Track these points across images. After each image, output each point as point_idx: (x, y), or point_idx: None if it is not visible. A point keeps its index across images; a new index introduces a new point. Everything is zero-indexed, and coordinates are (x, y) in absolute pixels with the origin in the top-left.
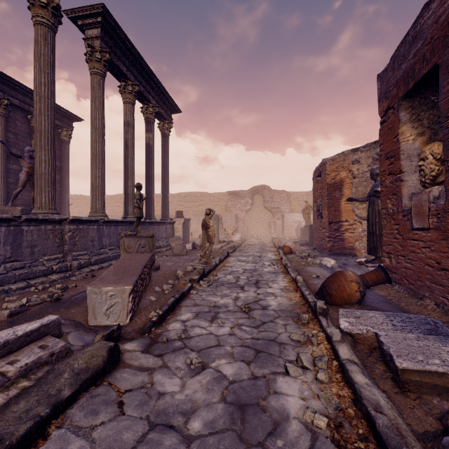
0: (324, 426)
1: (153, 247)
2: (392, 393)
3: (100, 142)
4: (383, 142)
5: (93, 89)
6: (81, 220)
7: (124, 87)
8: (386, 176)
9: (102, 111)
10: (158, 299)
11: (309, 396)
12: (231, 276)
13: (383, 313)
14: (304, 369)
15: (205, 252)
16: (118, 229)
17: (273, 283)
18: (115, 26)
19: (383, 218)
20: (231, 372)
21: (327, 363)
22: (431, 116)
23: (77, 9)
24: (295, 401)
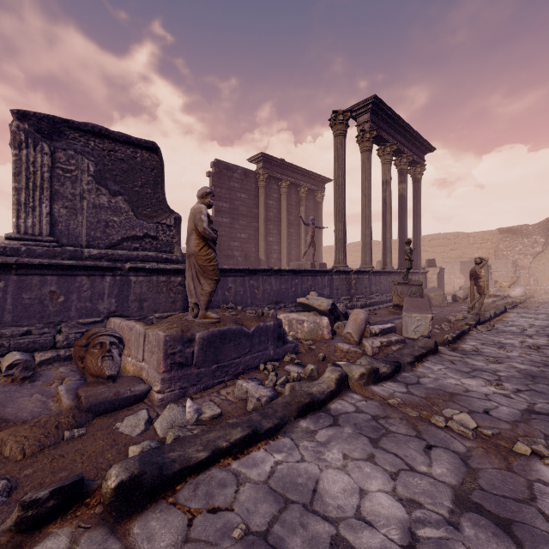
0: None
1: (422, 294)
2: None
3: (369, 206)
4: None
5: (363, 164)
6: (360, 271)
7: (383, 150)
8: None
9: (370, 180)
10: (443, 331)
11: None
12: (514, 327)
13: None
14: None
15: (473, 305)
16: (381, 279)
17: None
18: (381, 105)
19: None
20: (522, 367)
21: None
22: None
23: (353, 106)
24: None
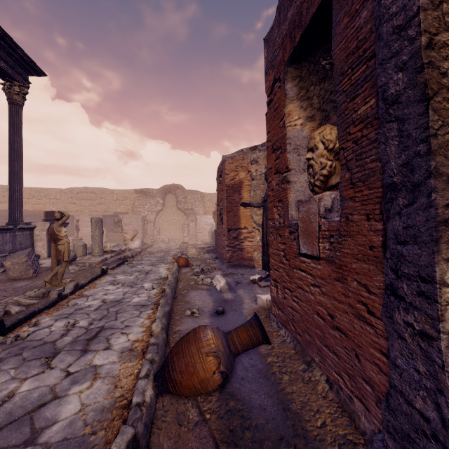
0: None
1: None
2: None
3: None
4: (270, 129)
5: None
6: None
7: None
8: (272, 175)
9: None
10: None
11: None
12: (65, 321)
13: None
14: None
15: (55, 275)
16: None
17: (120, 335)
18: None
19: (270, 232)
20: None
21: None
22: (322, 92)
23: None
24: None
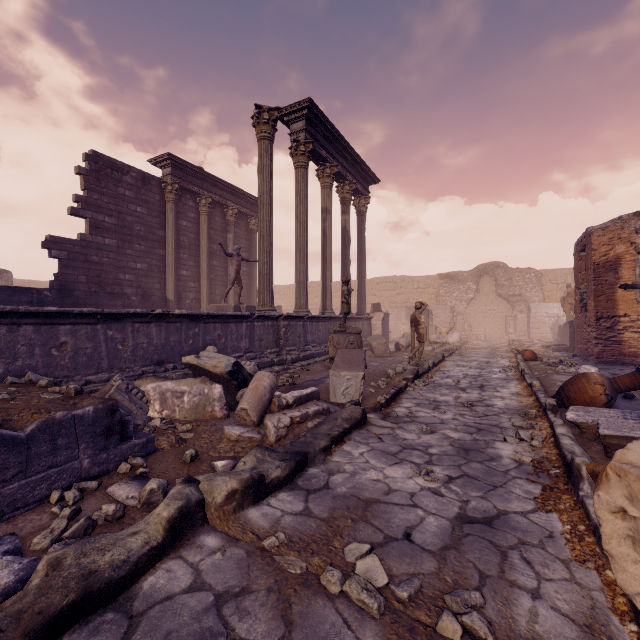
0: (528, 461)
1: (360, 344)
2: (599, 459)
3: (304, 236)
4: None
5: (298, 183)
6: (291, 316)
7: (322, 171)
8: None
9: (305, 204)
10: (378, 390)
11: (521, 451)
12: (450, 379)
13: (620, 410)
14: (521, 440)
15: (414, 354)
16: (319, 326)
17: (502, 388)
18: (318, 114)
19: None
20: (456, 436)
21: (544, 438)
22: None
23: (285, 108)
24: (508, 452)
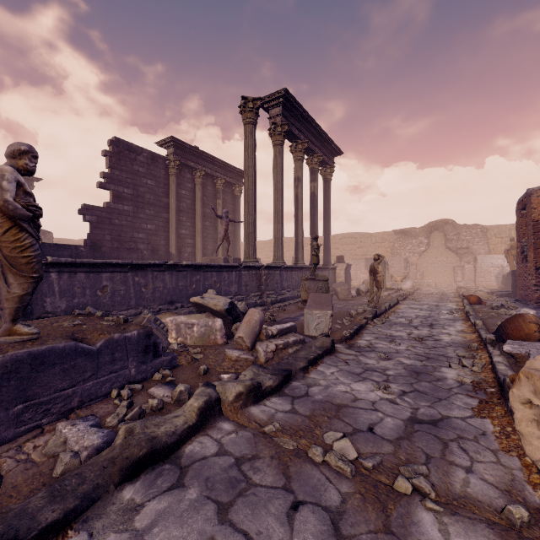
0: (468, 382)
1: (328, 289)
2: None
3: (280, 201)
4: None
5: (275, 158)
6: (270, 267)
7: (295, 147)
8: None
9: (281, 174)
10: (343, 327)
11: (463, 374)
12: (403, 319)
13: None
14: (463, 367)
15: (372, 298)
16: (293, 274)
17: (449, 327)
18: (292, 100)
19: None
20: (408, 362)
21: (483, 365)
22: None
23: (265, 97)
24: (452, 375)
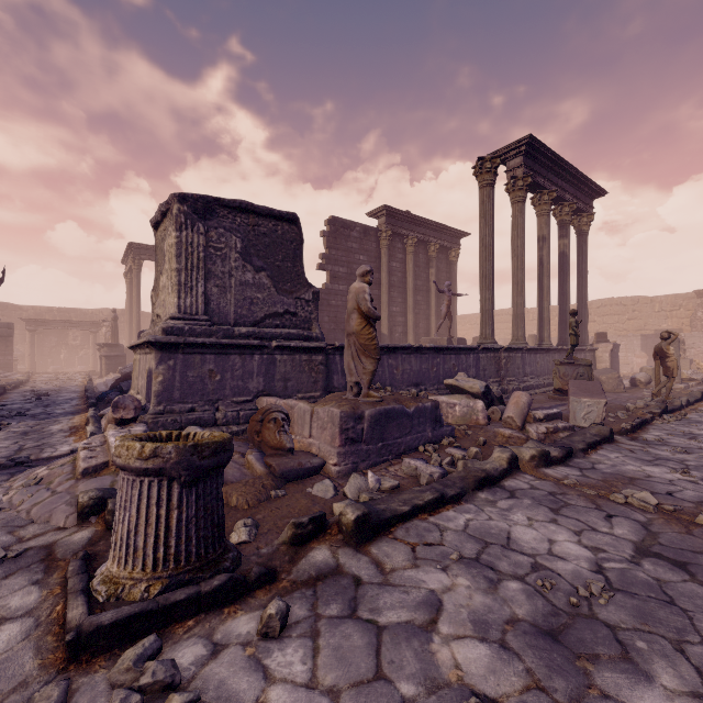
0: None
1: (591, 376)
2: None
3: (521, 269)
4: None
5: (515, 218)
6: (511, 348)
7: (539, 199)
8: None
9: (523, 237)
10: (619, 420)
11: None
12: None
13: None
14: None
15: (659, 390)
16: (537, 358)
17: None
18: (537, 146)
19: None
20: None
21: None
22: None
23: (502, 148)
24: None
